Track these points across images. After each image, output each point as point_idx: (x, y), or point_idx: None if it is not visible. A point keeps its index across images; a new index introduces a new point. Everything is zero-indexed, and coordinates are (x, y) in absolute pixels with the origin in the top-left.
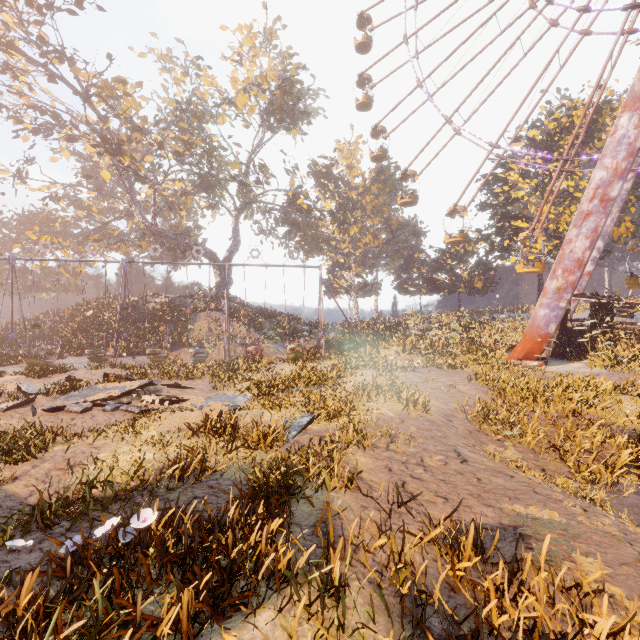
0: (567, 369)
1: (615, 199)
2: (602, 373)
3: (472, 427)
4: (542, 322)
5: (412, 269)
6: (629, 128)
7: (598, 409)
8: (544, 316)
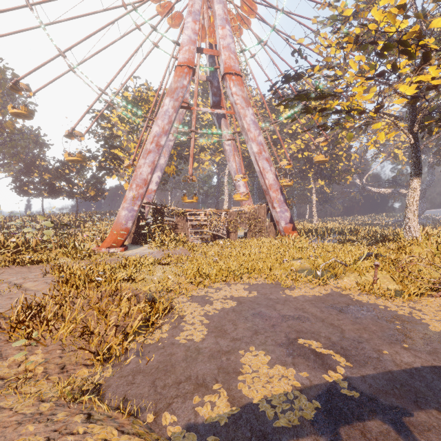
0: (138, 251)
1: (163, 146)
2: (155, 252)
3: (2, 337)
4: (123, 220)
5: (33, 174)
6: (169, 107)
7: (137, 282)
8: (125, 216)
